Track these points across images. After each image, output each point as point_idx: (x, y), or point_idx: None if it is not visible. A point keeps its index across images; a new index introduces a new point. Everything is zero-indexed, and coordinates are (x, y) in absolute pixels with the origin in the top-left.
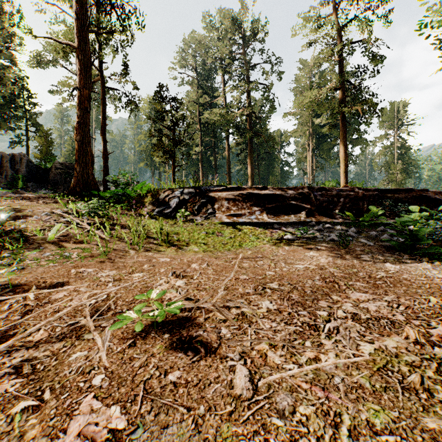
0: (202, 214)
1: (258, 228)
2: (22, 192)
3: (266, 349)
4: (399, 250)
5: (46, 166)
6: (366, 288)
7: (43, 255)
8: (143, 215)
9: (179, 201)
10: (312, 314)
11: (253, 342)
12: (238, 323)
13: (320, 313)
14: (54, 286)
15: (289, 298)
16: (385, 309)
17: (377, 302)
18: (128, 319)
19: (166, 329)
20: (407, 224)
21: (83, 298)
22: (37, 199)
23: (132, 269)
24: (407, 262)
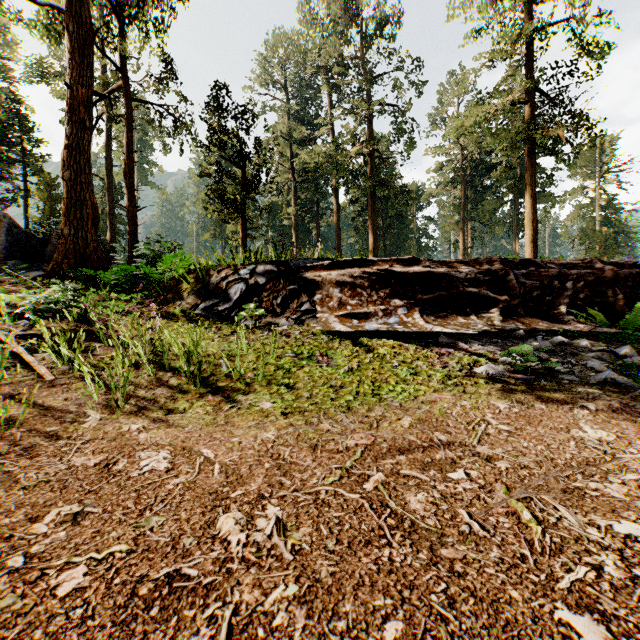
0: (289, 313)
1: (408, 344)
2: None
3: None
4: None
5: (47, 234)
6: None
7: None
8: (175, 316)
9: (246, 288)
10: None
11: None
12: None
13: None
14: None
15: None
16: None
17: None
18: None
19: None
20: None
21: None
22: None
23: None
24: None
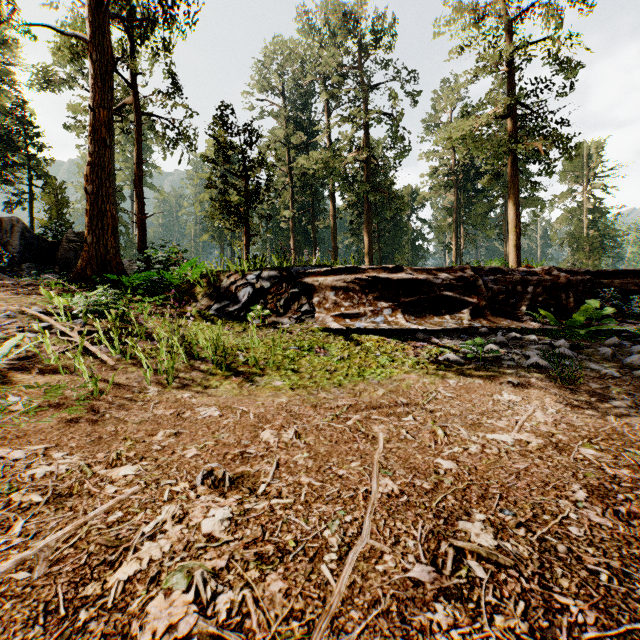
0: (291, 313)
1: (390, 339)
2: (3, 277)
3: None
4: None
5: (56, 237)
6: None
7: None
8: (192, 316)
9: (253, 291)
10: None
11: None
12: None
13: None
14: None
15: (570, 631)
16: None
17: None
18: None
19: None
20: None
21: None
22: (11, 288)
23: (117, 453)
24: None
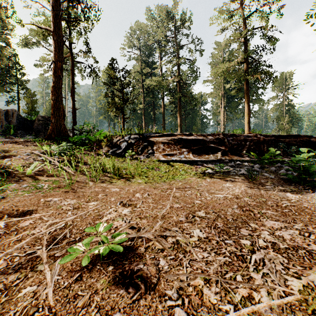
0: (144, 154)
1: (186, 164)
2: (12, 137)
3: (202, 284)
4: (294, 182)
5: (31, 118)
6: (276, 216)
7: (21, 187)
8: (101, 155)
9: (127, 144)
10: (237, 243)
11: (189, 276)
12: (174, 252)
13: (244, 242)
14: (24, 214)
15: (215, 226)
16: (298, 237)
17: (289, 230)
18: (76, 252)
19: (111, 260)
20: (301, 162)
21: (43, 228)
22: (22, 142)
23: (88, 199)
24: (302, 191)
